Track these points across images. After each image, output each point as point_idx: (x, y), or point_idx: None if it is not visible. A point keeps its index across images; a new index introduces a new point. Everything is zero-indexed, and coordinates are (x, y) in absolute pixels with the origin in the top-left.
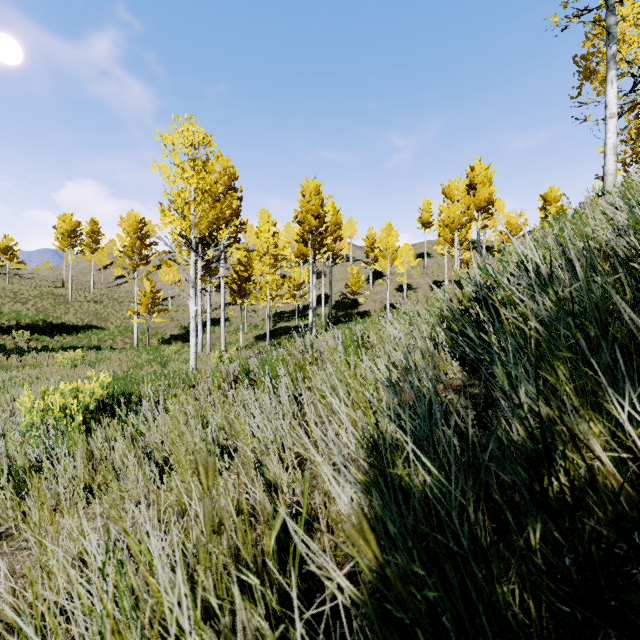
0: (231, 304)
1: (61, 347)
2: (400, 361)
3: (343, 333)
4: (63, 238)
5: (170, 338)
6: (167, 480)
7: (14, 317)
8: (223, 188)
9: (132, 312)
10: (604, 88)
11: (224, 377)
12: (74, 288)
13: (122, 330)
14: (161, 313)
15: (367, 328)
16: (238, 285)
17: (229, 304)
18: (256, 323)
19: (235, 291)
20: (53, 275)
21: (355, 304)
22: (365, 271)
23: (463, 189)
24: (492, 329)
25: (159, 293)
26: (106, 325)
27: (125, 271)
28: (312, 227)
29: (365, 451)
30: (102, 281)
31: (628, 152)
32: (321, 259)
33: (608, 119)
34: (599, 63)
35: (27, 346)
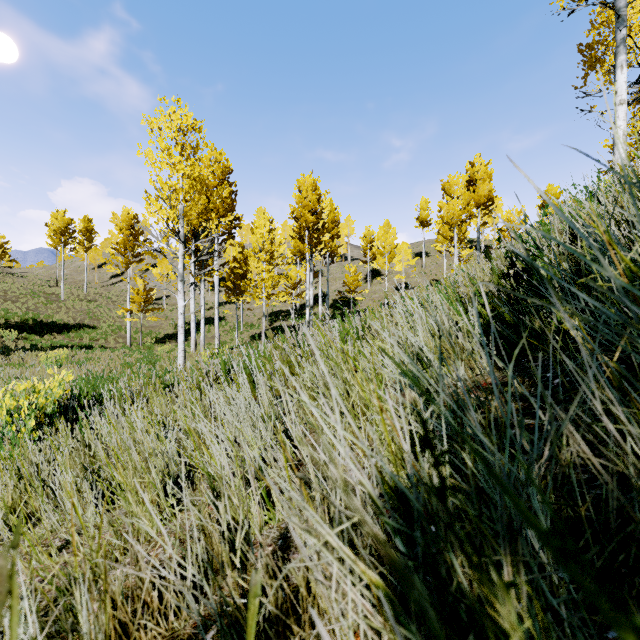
0: (227, 303)
1: (50, 346)
2: (414, 352)
3: (340, 321)
4: (55, 235)
5: (164, 337)
6: (109, 508)
7: (3, 315)
8: (217, 182)
9: (125, 310)
10: (609, 78)
11: (204, 375)
12: (68, 287)
13: (115, 329)
14: (156, 312)
15: (369, 316)
16: (233, 283)
17: (225, 303)
18: (252, 322)
19: (230, 289)
20: (47, 274)
21: (353, 303)
22: (363, 270)
23: (463, 185)
24: (534, 309)
25: (153, 291)
26: (99, 324)
27: (118, 269)
28: (309, 223)
29: (386, 523)
30: (97, 280)
31: (633, 145)
32: (318, 257)
33: (618, 106)
34: (605, 52)
35: (15, 345)
